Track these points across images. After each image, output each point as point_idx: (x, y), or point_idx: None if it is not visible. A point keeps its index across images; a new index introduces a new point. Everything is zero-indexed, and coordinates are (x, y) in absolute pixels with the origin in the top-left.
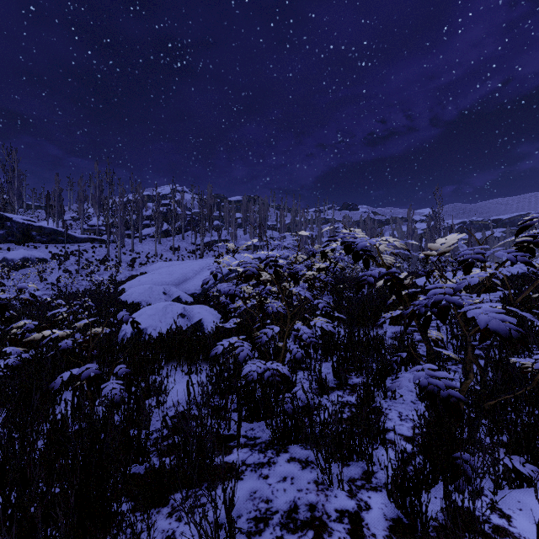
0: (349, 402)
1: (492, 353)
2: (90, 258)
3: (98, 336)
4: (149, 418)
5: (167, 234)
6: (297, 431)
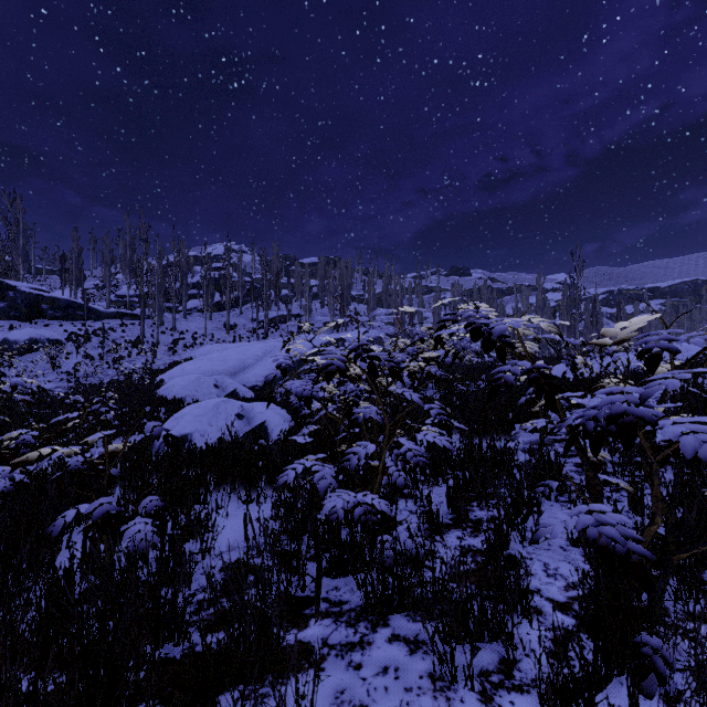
0: (473, 547)
1: (665, 474)
2: (118, 340)
3: (117, 456)
4: (190, 571)
5: (219, 307)
6: (402, 595)
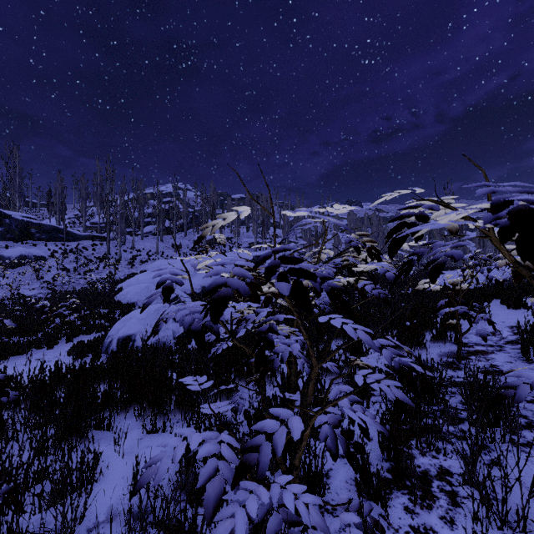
0: (431, 531)
1: None
2: (90, 256)
3: None
4: None
5: (169, 231)
6: None
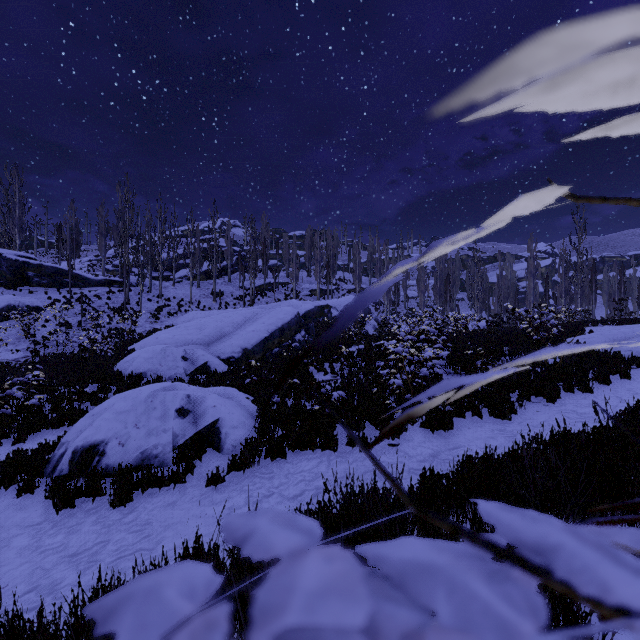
0: None
1: None
2: (102, 307)
3: None
4: None
5: (209, 276)
6: None
